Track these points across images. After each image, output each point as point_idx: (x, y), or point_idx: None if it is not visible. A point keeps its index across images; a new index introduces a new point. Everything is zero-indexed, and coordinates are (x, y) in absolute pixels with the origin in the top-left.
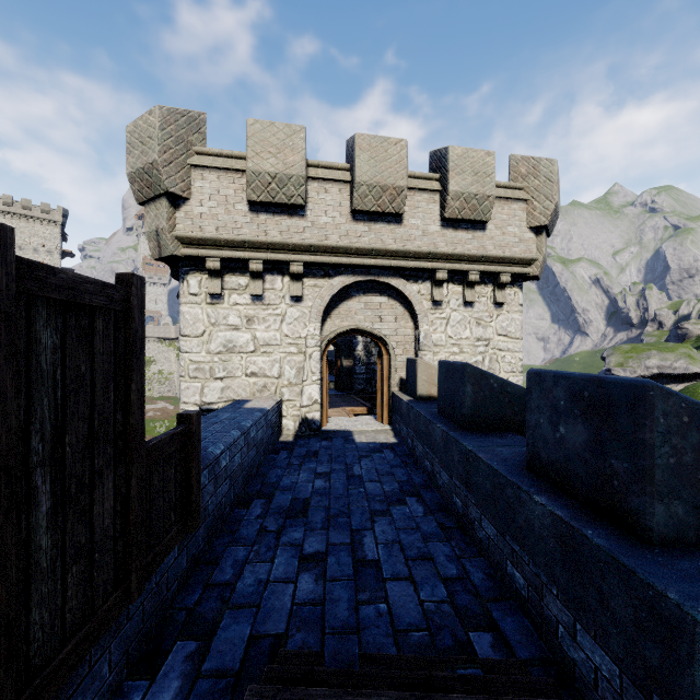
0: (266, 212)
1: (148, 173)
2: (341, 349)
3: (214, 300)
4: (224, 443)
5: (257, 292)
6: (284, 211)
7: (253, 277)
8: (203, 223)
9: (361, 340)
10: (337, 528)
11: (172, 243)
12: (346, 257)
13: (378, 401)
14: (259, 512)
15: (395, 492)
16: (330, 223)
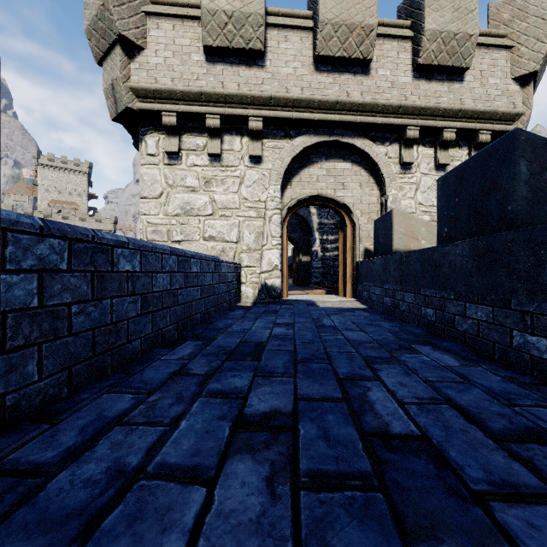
0: (223, 63)
1: (101, 19)
2: (299, 246)
3: (172, 161)
4: (131, 239)
5: (215, 151)
6: (242, 61)
7: (210, 135)
8: (159, 74)
9: (318, 237)
10: (311, 377)
11: (126, 94)
12: (308, 113)
13: (340, 275)
14: (188, 354)
15: (390, 341)
16: (291, 74)
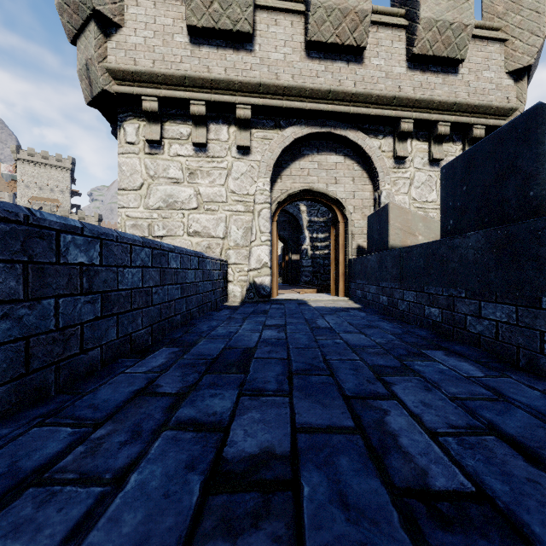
0: (208, 45)
1: None
2: (289, 244)
3: (153, 150)
4: (88, 225)
5: (200, 140)
6: (229, 45)
7: (195, 123)
8: (138, 55)
9: (307, 235)
10: (310, 394)
11: (102, 75)
12: (299, 102)
13: (332, 274)
14: (161, 364)
15: (394, 345)
16: (282, 60)
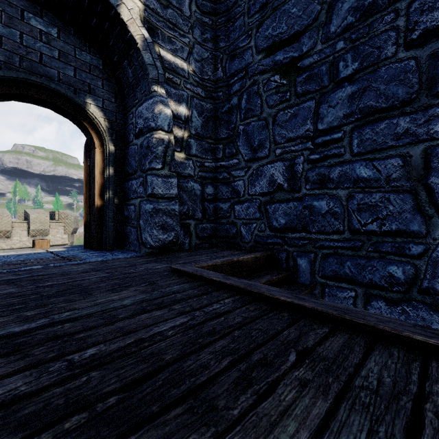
0: None
1: None
2: None
3: None
4: None
5: None
6: None
7: None
8: None
9: None
10: None
11: None
12: None
13: None
14: None
15: None
16: None
